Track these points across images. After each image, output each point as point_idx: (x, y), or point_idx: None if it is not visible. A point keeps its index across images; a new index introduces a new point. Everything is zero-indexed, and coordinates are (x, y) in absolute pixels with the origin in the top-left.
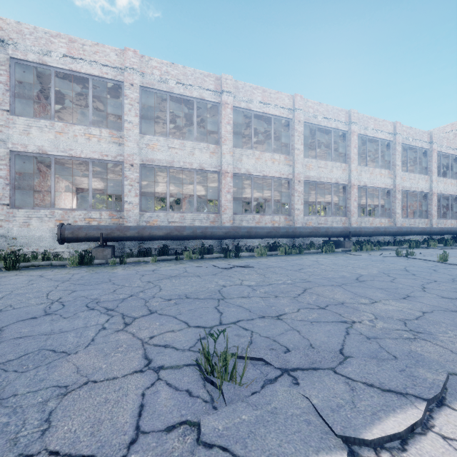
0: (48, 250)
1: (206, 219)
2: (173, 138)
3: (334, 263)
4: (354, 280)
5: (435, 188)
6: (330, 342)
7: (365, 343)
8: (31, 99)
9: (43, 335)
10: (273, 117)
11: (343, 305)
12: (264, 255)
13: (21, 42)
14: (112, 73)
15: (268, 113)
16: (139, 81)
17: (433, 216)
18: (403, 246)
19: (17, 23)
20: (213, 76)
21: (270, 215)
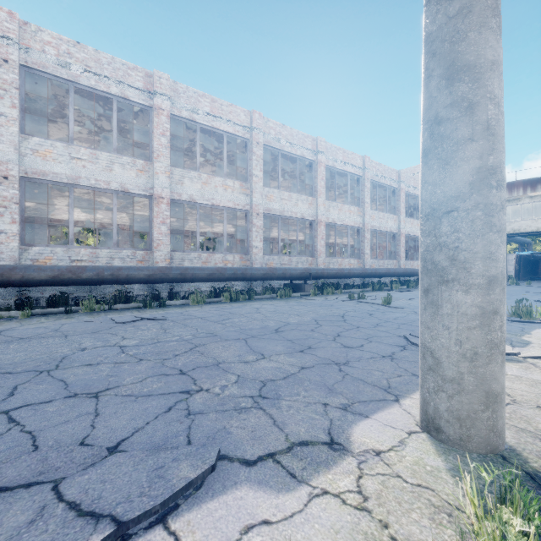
0: None
1: (130, 257)
2: (79, 146)
3: (274, 311)
4: (272, 330)
5: (403, 228)
6: (123, 428)
7: (174, 423)
8: None
9: None
10: (225, 134)
11: (216, 367)
12: (201, 303)
13: None
14: None
15: (219, 128)
16: (20, 57)
17: (401, 258)
18: (367, 289)
19: None
20: (141, 70)
21: (222, 253)
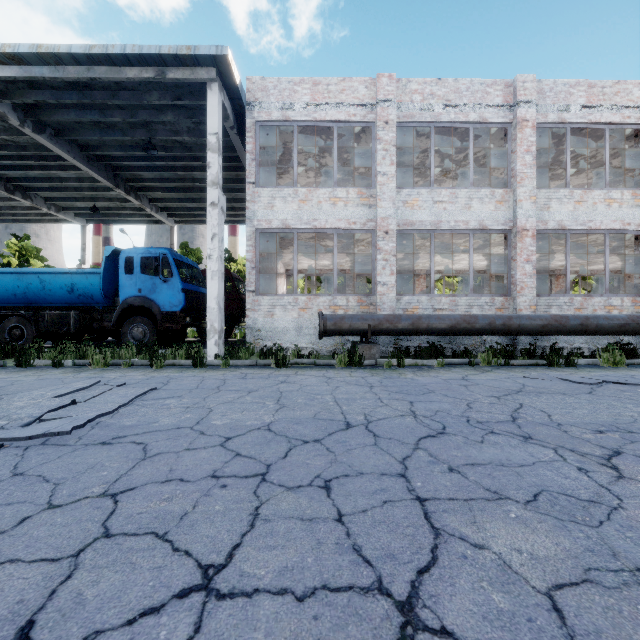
0: (291, 346)
1: (488, 305)
2: (438, 188)
3: None
4: None
5: None
6: None
7: None
8: (264, 167)
9: (499, 465)
10: (607, 127)
11: None
12: (620, 365)
13: (266, 100)
14: (361, 113)
15: (599, 121)
16: (394, 115)
17: None
18: None
19: (262, 80)
20: (500, 82)
21: (602, 296)
